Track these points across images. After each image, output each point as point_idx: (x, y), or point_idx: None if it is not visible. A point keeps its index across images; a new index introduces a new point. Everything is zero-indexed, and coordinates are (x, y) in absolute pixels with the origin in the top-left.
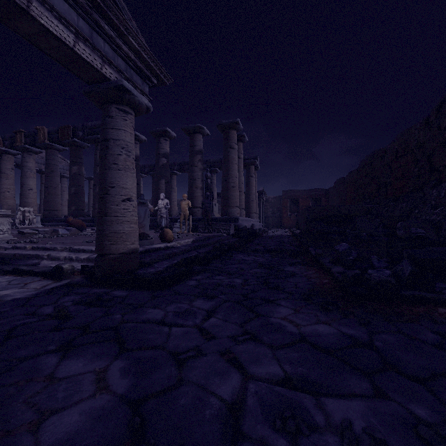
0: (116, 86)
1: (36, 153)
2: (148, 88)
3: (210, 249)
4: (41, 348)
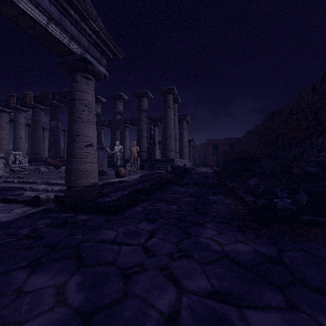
0: (80, 58)
1: (25, 111)
2: (105, 61)
3: (153, 183)
4: (15, 264)
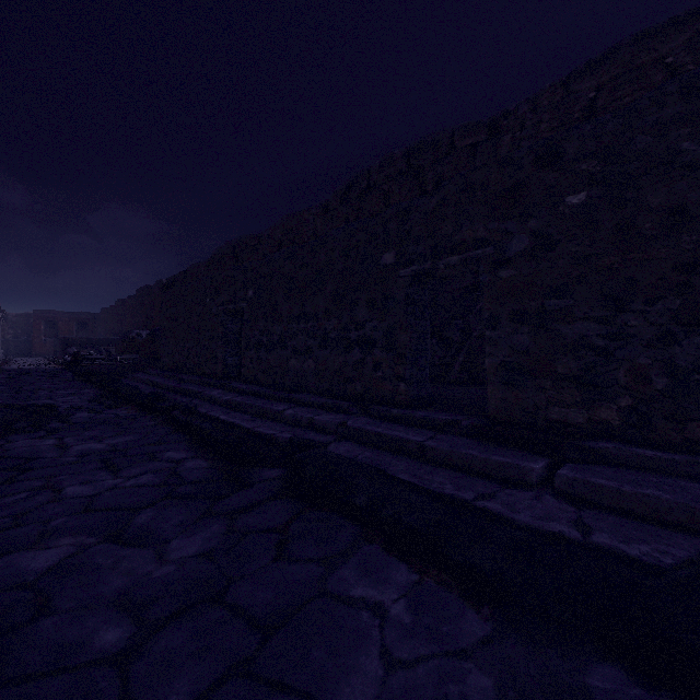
0: None
1: None
2: None
3: None
4: None
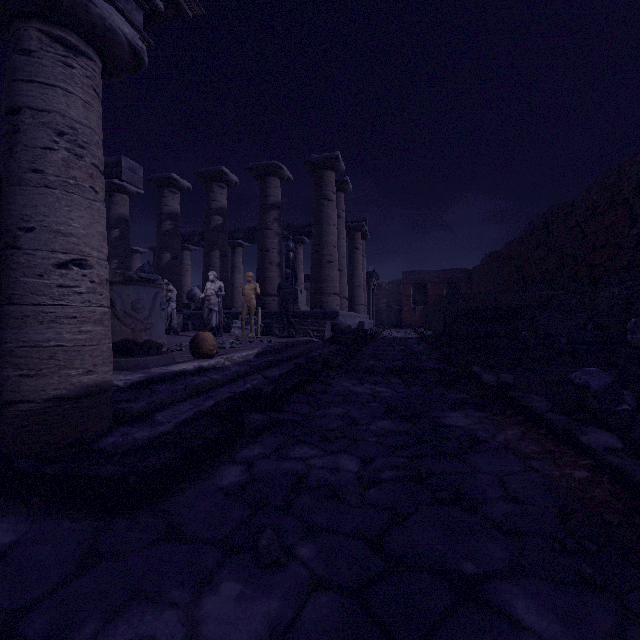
0: None
1: None
2: (141, 17)
3: (289, 369)
4: None
